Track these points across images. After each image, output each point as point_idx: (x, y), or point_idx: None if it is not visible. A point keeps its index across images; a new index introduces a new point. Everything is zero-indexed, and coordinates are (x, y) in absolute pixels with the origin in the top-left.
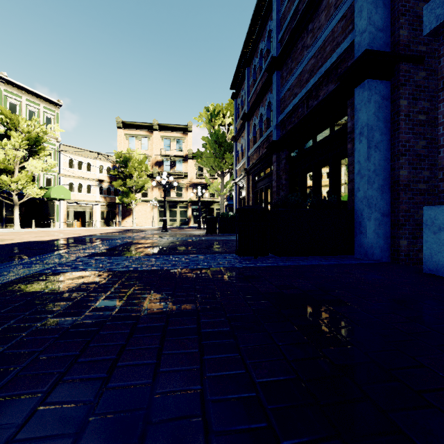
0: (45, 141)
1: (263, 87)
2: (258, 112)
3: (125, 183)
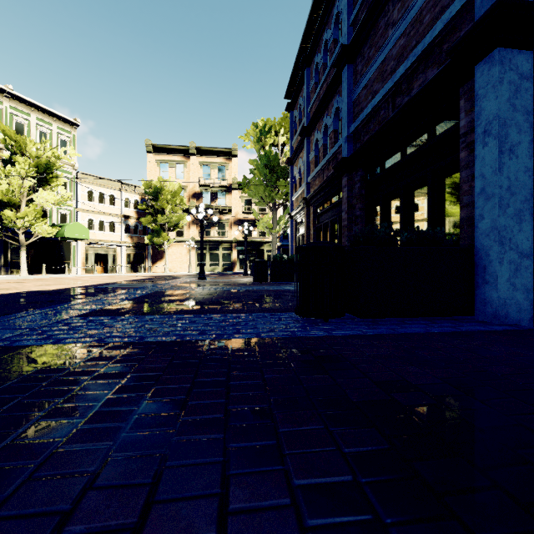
0: (58, 168)
1: (329, 88)
2: (321, 124)
3: (155, 219)
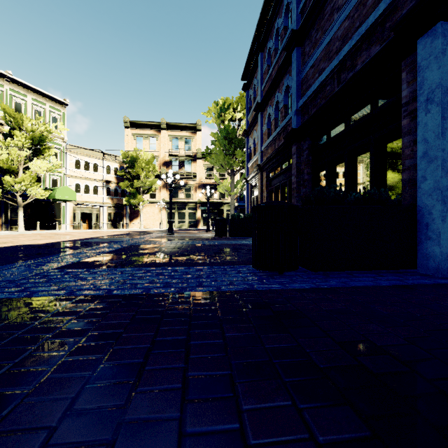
0: (49, 141)
1: (280, 69)
2: (273, 100)
3: (132, 184)
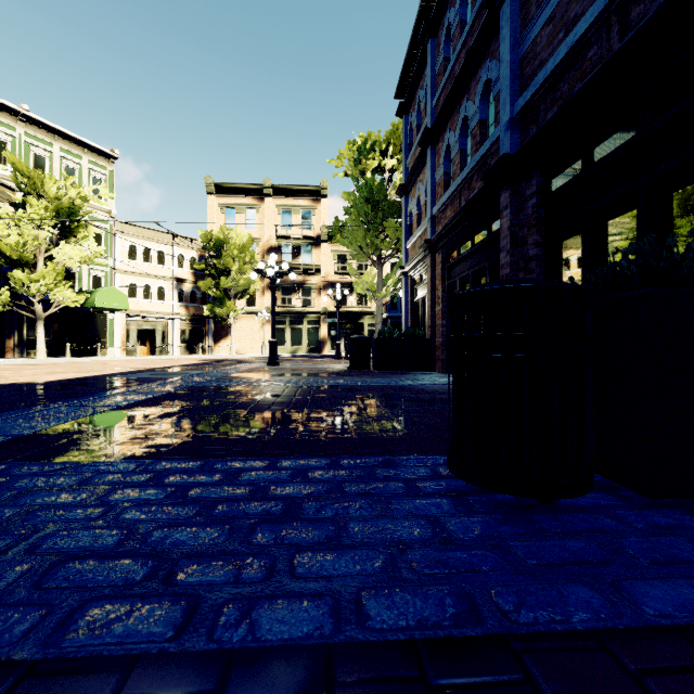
0: (85, 214)
1: (473, 52)
2: (457, 118)
3: (218, 283)
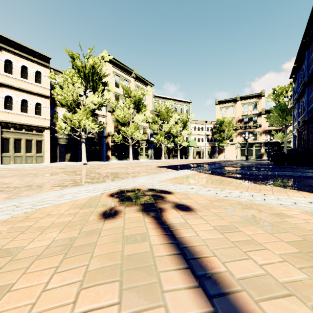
0: (188, 122)
1: (303, 90)
2: (302, 100)
3: (220, 135)
